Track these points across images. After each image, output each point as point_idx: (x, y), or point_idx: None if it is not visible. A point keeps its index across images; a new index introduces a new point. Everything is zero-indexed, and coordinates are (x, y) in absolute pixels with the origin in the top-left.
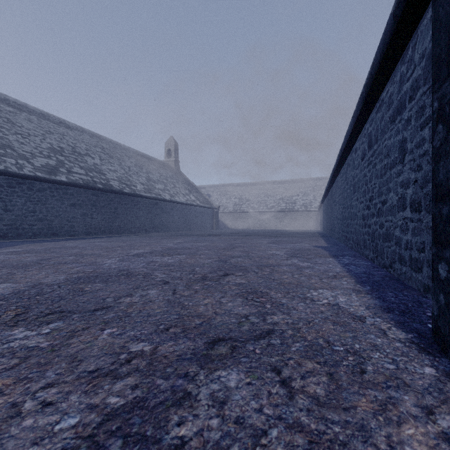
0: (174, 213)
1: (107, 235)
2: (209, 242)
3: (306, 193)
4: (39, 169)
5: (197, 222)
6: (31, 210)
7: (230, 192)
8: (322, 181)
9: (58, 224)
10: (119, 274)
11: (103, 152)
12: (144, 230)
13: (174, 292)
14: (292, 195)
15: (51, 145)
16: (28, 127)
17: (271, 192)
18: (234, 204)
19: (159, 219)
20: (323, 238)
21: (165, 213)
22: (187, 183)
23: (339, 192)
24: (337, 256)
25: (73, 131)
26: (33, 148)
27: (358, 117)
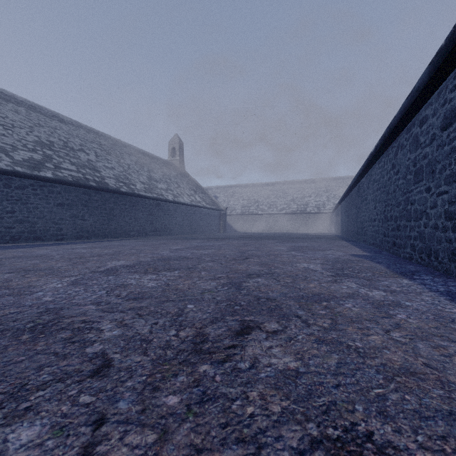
0: (178, 215)
1: (100, 240)
2: (214, 249)
3: (318, 193)
4: (20, 163)
5: (202, 225)
6: (9, 210)
7: (238, 193)
8: (336, 181)
9: (42, 227)
10: (29, 326)
11: (100, 149)
12: (144, 234)
13: (87, 445)
14: (303, 196)
15: (39, 138)
16: (13, 118)
17: (281, 193)
18: (242, 206)
19: (161, 221)
20: (350, 243)
21: (168, 215)
22: (192, 184)
23: (375, 187)
24: (408, 275)
25: (67, 125)
26: (16, 140)
27: (446, 59)
